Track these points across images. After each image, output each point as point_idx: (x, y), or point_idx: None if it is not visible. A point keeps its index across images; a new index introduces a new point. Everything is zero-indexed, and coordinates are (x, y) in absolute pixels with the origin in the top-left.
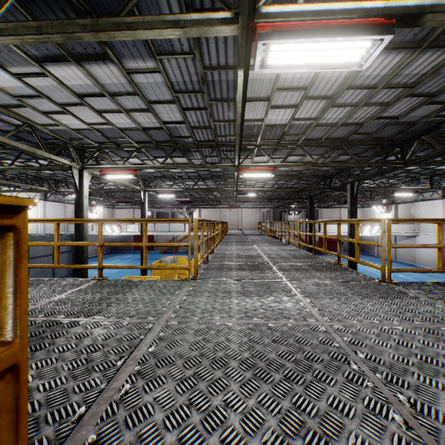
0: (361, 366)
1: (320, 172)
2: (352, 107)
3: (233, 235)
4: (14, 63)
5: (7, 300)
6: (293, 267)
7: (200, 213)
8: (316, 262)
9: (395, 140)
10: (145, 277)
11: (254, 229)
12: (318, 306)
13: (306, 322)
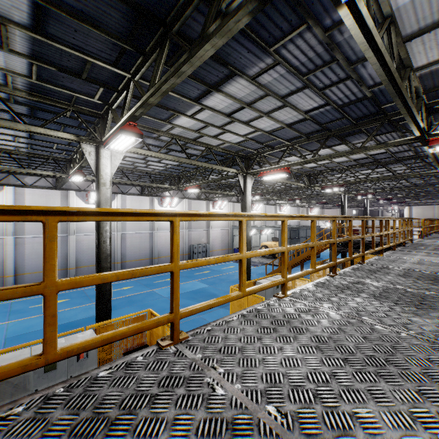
0: None
1: None
2: None
3: None
4: (349, 172)
5: (411, 225)
6: None
7: (410, 211)
8: None
9: None
10: None
11: None
12: None
13: None
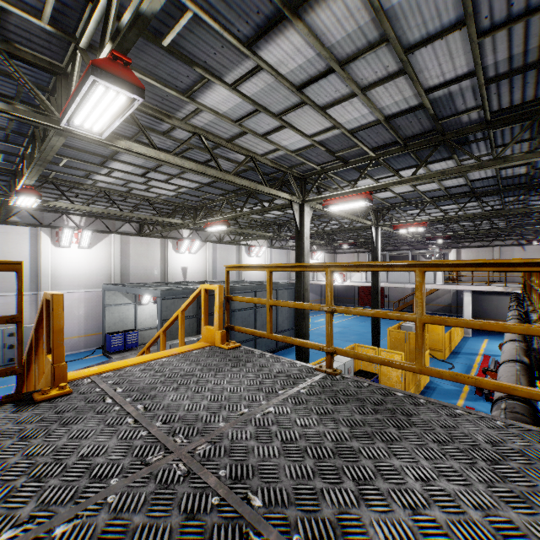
0: None
1: None
2: None
3: None
4: (228, 66)
5: None
6: None
7: (459, 256)
8: None
9: None
10: (381, 349)
11: None
12: None
13: None
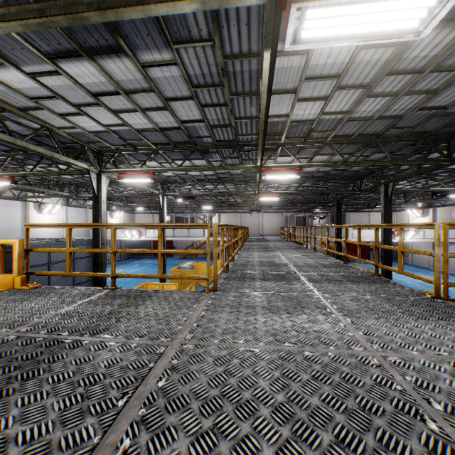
0: (441, 424)
1: (349, 173)
2: (392, 97)
3: (254, 240)
4: (27, 61)
5: None
6: (324, 277)
7: (220, 218)
8: (349, 272)
9: (439, 135)
10: (163, 283)
11: (275, 234)
12: (362, 329)
13: (352, 352)
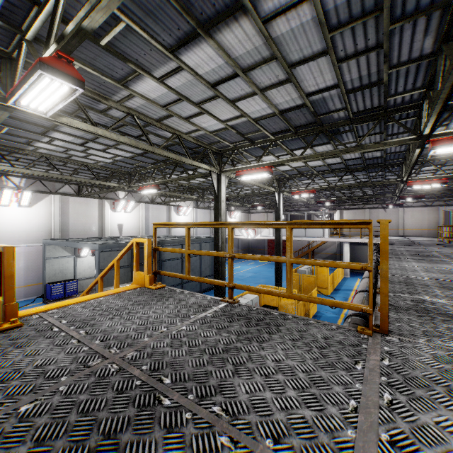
0: None
1: None
2: None
3: (396, 244)
4: (156, 65)
5: None
6: None
7: (341, 216)
8: None
9: None
10: (281, 288)
11: (425, 235)
12: None
13: None
